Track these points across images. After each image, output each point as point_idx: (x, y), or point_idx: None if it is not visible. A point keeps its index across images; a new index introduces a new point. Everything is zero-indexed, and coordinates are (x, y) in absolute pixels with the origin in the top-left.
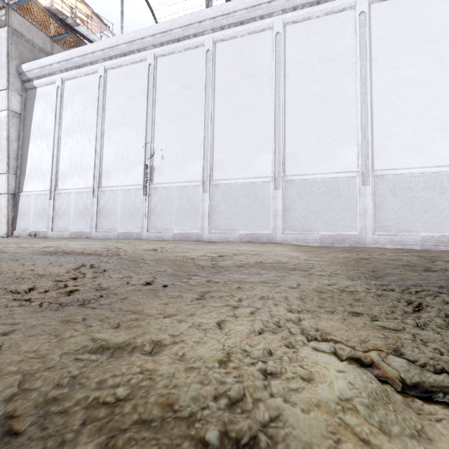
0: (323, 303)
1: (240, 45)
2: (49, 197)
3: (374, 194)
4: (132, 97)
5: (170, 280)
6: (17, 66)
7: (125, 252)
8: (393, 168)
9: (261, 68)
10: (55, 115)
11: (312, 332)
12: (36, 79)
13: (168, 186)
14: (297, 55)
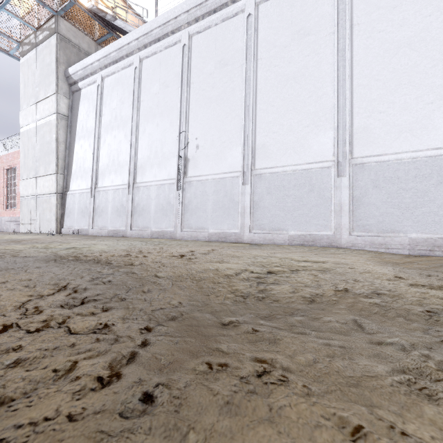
0: None
1: (289, 1)
2: (90, 195)
3: None
4: (166, 84)
5: (170, 361)
6: (64, 70)
7: (143, 260)
8: None
9: (317, 23)
10: (96, 113)
11: None
12: (80, 81)
13: (203, 179)
14: None
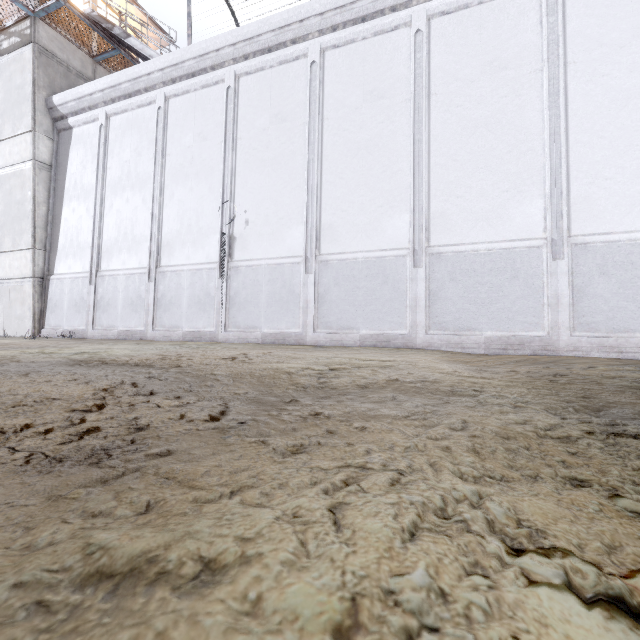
0: (514, 460)
1: (361, 53)
2: (89, 281)
3: (572, 273)
4: (204, 135)
5: (251, 413)
6: (46, 98)
7: (189, 363)
8: (603, 231)
9: (392, 85)
10: (98, 165)
11: (511, 528)
12: (71, 116)
13: (254, 264)
14: (447, 62)
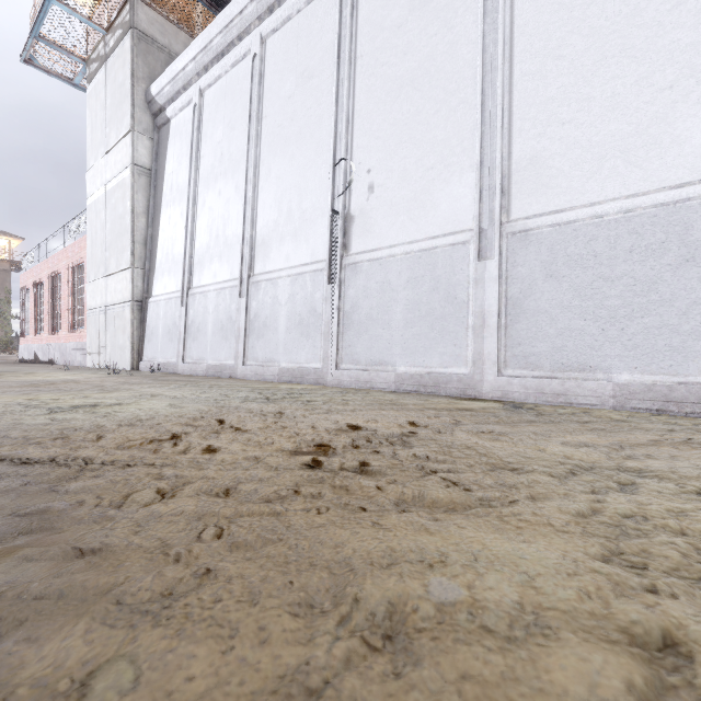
0: None
1: None
2: (180, 302)
3: None
4: (309, 72)
5: None
6: (145, 91)
7: (182, 477)
8: None
9: None
10: (191, 156)
11: None
12: (168, 105)
13: (382, 255)
14: None
